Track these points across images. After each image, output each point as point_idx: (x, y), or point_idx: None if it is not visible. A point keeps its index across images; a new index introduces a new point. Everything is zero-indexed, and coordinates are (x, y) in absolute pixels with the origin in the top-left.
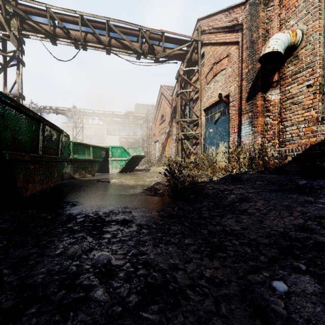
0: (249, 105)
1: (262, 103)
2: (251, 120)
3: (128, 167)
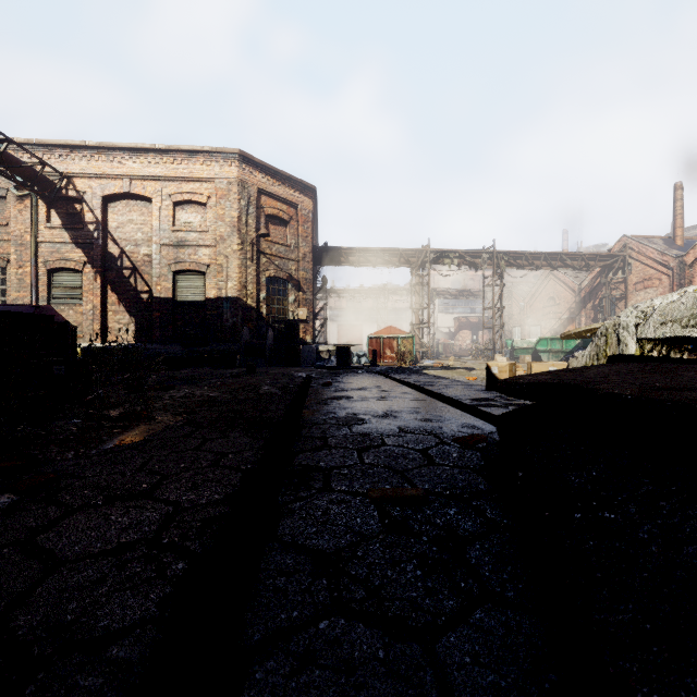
0: None
1: None
2: None
3: None
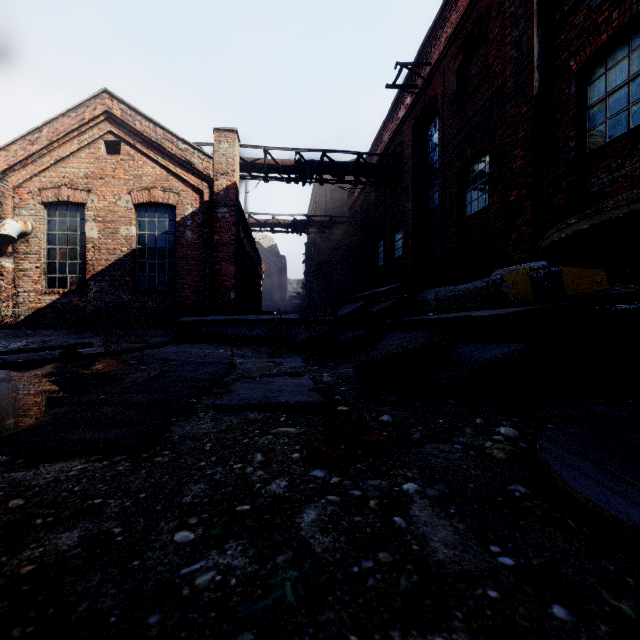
0: None
1: None
2: None
3: None
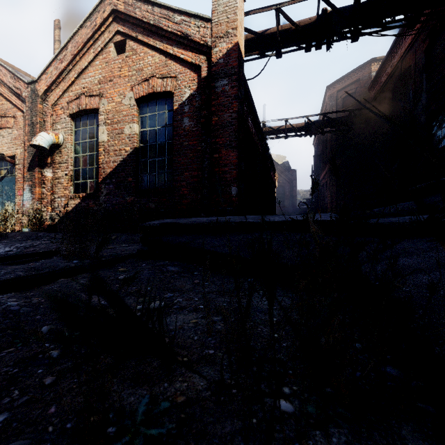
0: (30, 175)
1: (40, 177)
2: (31, 188)
3: None
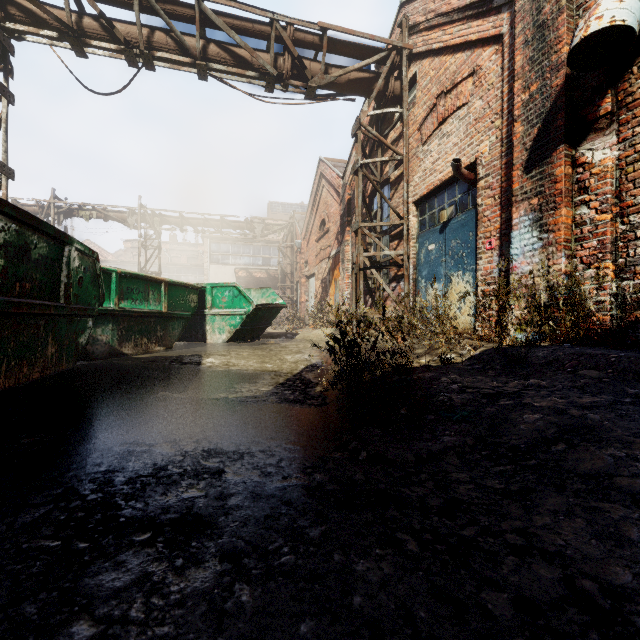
0: (531, 179)
1: (568, 173)
2: (539, 216)
3: (247, 329)
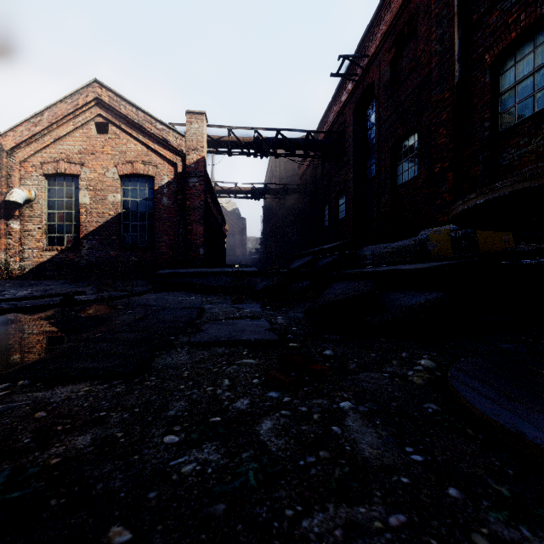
0: None
1: (5, 228)
2: None
3: None
